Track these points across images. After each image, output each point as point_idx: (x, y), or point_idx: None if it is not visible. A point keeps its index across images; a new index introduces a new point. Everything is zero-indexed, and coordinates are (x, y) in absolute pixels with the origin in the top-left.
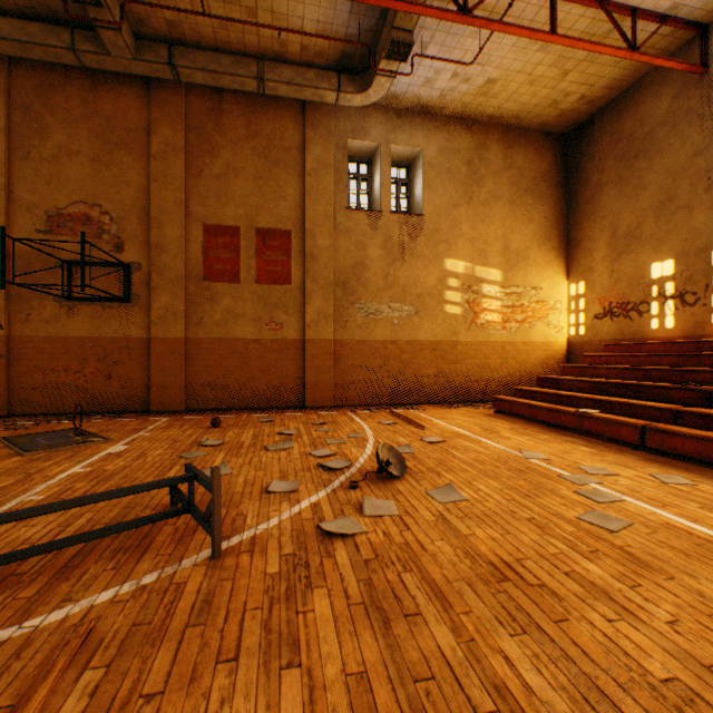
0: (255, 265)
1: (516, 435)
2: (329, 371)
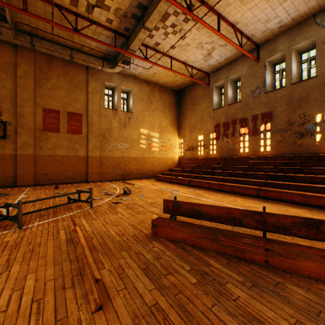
0: (67, 126)
1: (161, 185)
2: (98, 168)
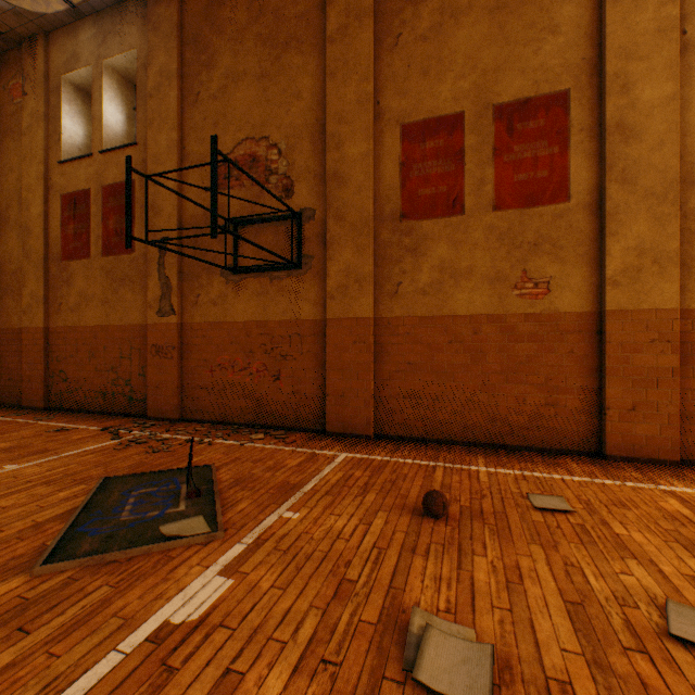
0: (491, 177)
1: None
2: (666, 381)
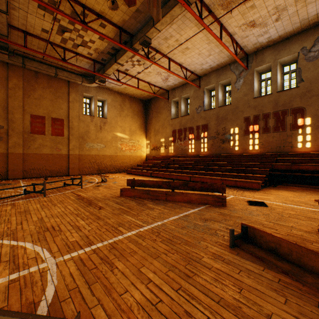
0: (51, 129)
1: (130, 176)
2: (77, 164)
